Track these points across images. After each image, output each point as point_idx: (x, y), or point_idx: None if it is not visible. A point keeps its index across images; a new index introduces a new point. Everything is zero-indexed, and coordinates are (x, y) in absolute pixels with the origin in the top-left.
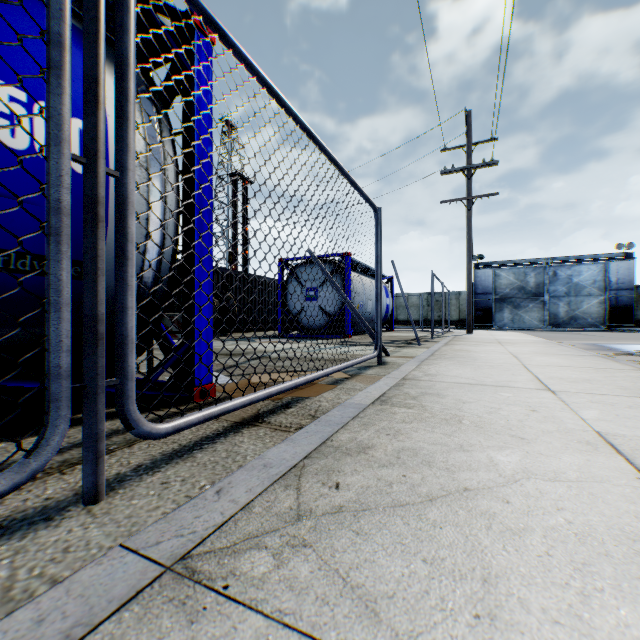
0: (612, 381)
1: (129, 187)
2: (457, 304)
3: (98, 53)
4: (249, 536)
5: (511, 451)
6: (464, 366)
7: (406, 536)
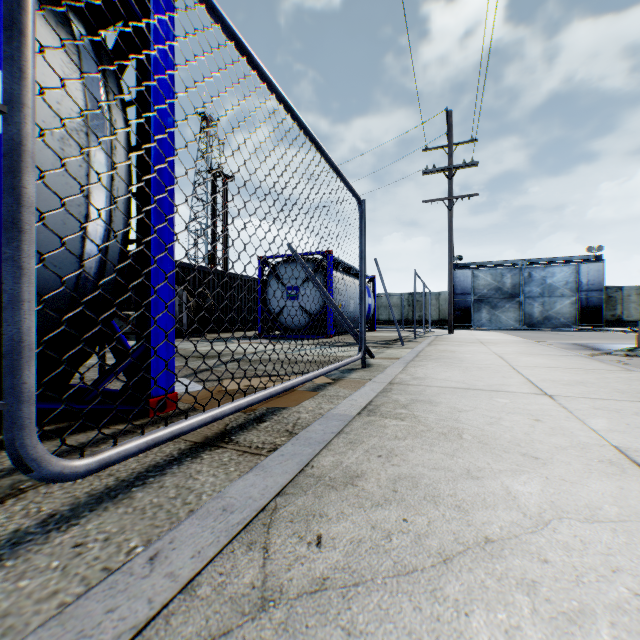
0: (606, 383)
1: (24, 130)
2: (437, 304)
3: None
4: None
5: (528, 477)
6: (452, 368)
7: (420, 635)
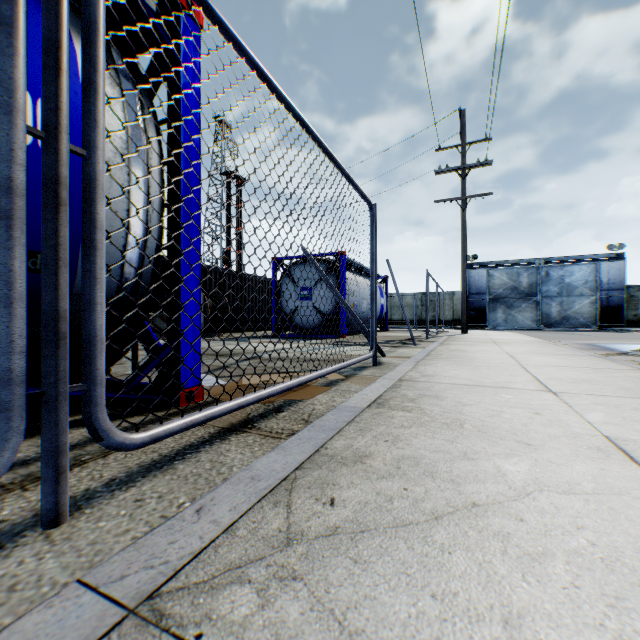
0: (612, 382)
1: (98, 168)
2: (451, 304)
3: (59, 13)
4: (230, 566)
5: (519, 459)
6: (461, 366)
7: (411, 564)
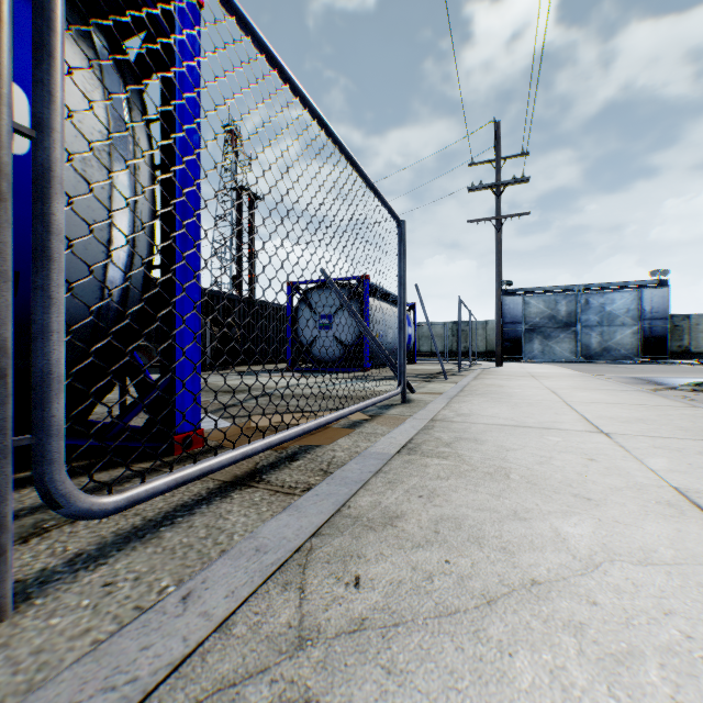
0: (668, 421)
1: (53, 155)
2: (484, 334)
3: None
4: (221, 684)
5: (579, 518)
6: (500, 404)
7: (462, 674)
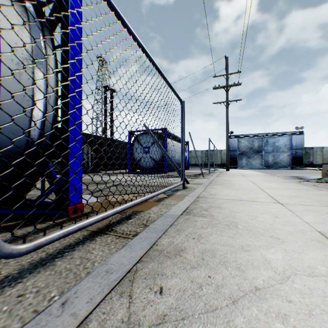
0: (309, 197)
1: None
2: (220, 156)
3: None
4: None
5: (275, 249)
6: (229, 189)
7: None
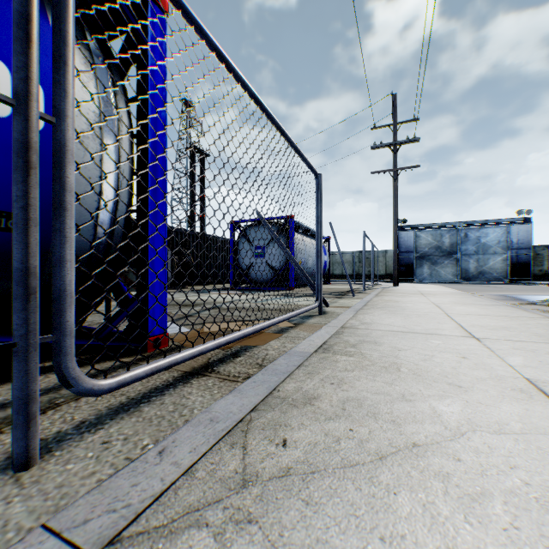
0: (527, 328)
1: (67, 134)
2: (384, 261)
3: None
4: (189, 509)
5: (451, 400)
6: (395, 315)
7: (359, 505)
